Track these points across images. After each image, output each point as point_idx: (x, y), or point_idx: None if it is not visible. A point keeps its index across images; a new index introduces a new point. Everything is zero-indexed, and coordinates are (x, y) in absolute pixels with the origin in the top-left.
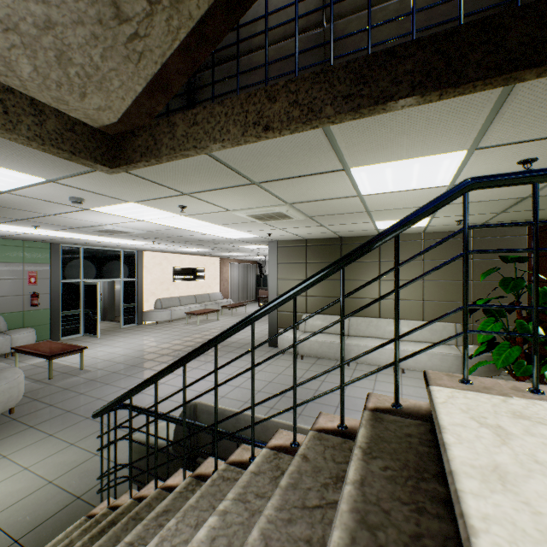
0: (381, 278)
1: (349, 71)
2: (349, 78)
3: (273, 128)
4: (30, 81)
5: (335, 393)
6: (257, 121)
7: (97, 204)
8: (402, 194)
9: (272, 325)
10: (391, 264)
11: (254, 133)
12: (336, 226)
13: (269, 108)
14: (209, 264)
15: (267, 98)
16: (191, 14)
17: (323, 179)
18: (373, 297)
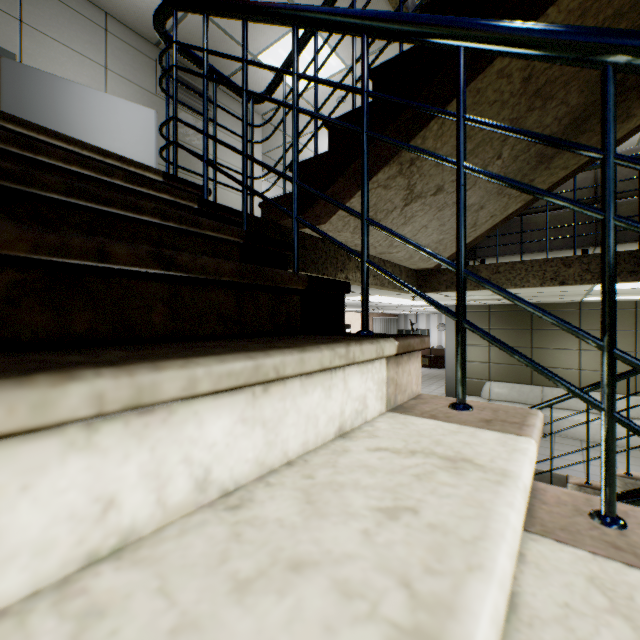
0: (581, 347)
1: (633, 256)
2: (632, 261)
3: (567, 284)
4: (410, 261)
5: (543, 463)
6: (553, 278)
7: (347, 296)
8: (634, 289)
9: (449, 390)
10: (594, 333)
11: (550, 285)
12: (538, 299)
13: (564, 271)
14: (354, 320)
15: (562, 264)
16: (507, 213)
17: (566, 287)
18: (570, 368)
